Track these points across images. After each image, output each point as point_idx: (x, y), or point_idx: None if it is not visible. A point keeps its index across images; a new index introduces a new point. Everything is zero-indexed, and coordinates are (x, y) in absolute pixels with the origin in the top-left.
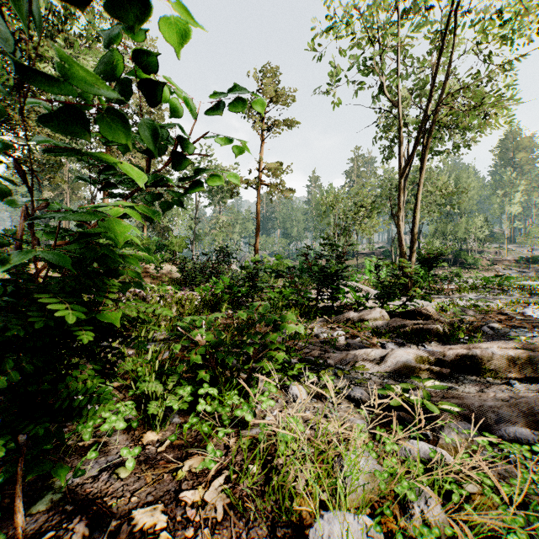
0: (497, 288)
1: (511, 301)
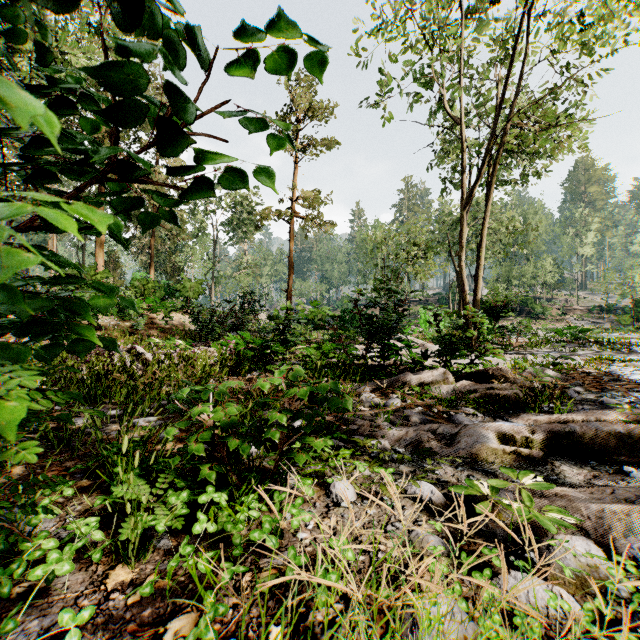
0: (572, 342)
1: (593, 358)
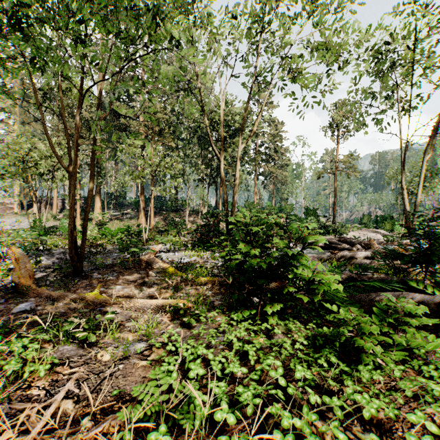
0: None
1: None
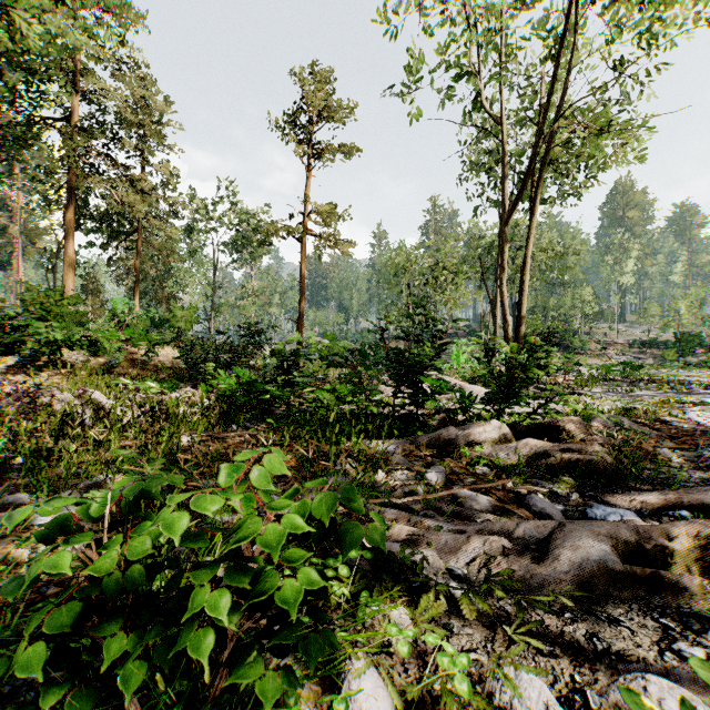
0: (623, 380)
1: (660, 401)
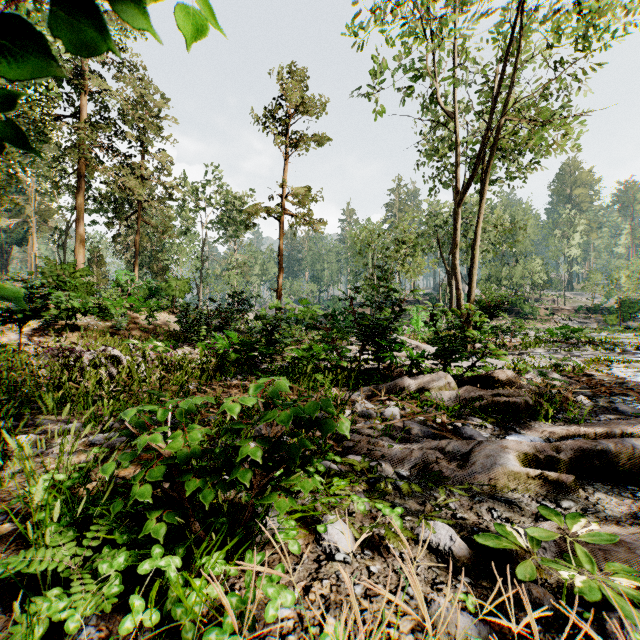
0: (565, 342)
1: (591, 359)
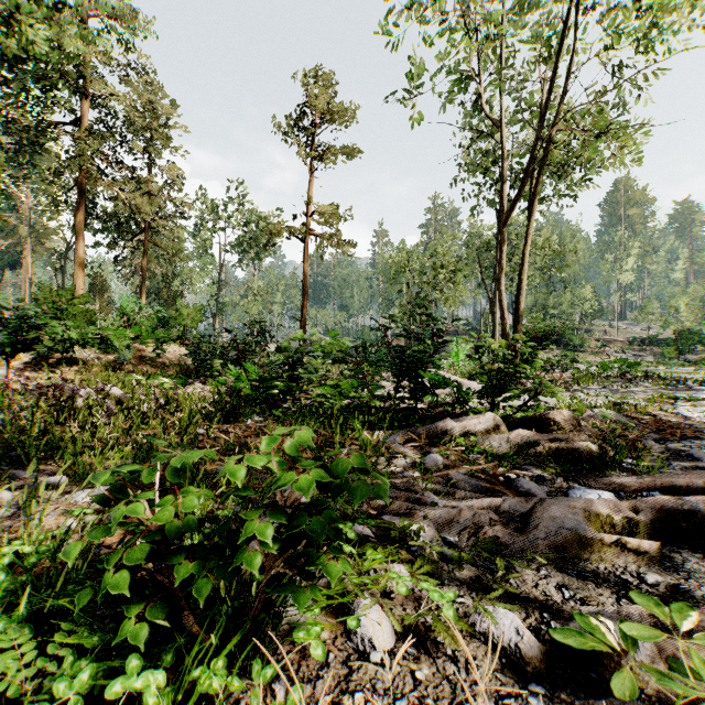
0: (620, 377)
1: (653, 396)
